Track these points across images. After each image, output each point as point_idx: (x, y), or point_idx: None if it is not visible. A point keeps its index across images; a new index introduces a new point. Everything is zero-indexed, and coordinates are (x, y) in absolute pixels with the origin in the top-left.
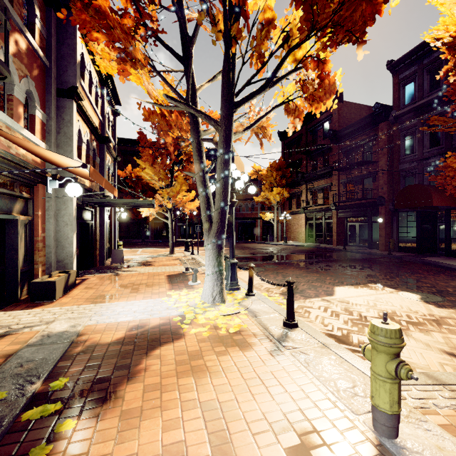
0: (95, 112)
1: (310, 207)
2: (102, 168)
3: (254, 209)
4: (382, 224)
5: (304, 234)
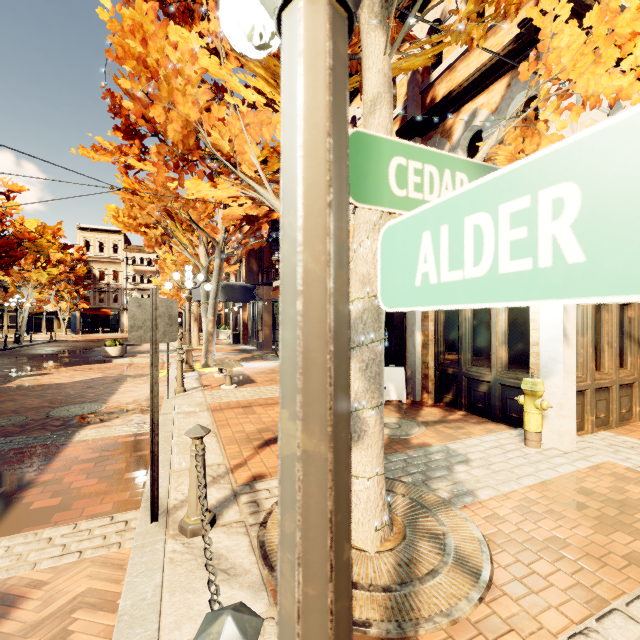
0: None
1: None
2: None
3: None
4: None
5: None
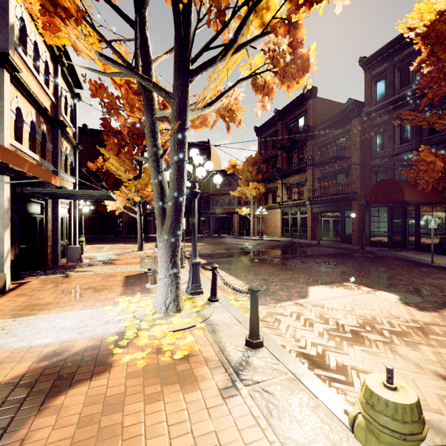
0: (44, 91)
1: (285, 202)
2: (55, 155)
3: (231, 204)
4: (355, 219)
5: (280, 228)
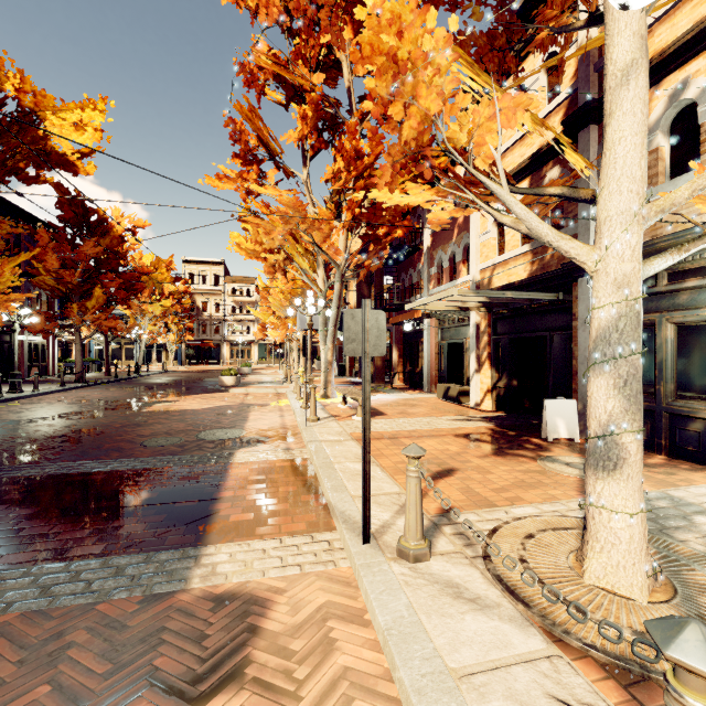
0: None
1: None
2: None
3: None
4: None
5: None
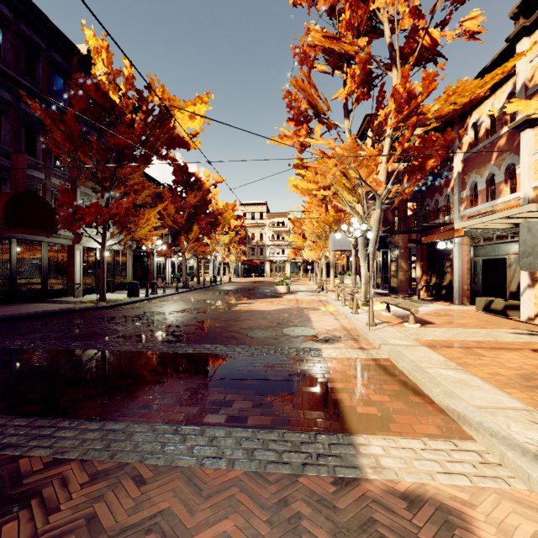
0: None
1: None
2: None
3: None
4: None
5: None
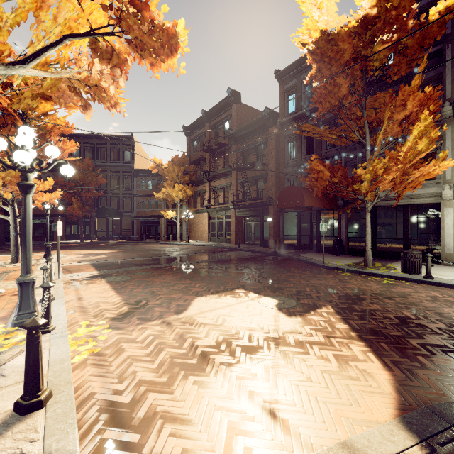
0: None
1: (213, 206)
2: None
3: (158, 206)
4: (271, 223)
5: (207, 233)
